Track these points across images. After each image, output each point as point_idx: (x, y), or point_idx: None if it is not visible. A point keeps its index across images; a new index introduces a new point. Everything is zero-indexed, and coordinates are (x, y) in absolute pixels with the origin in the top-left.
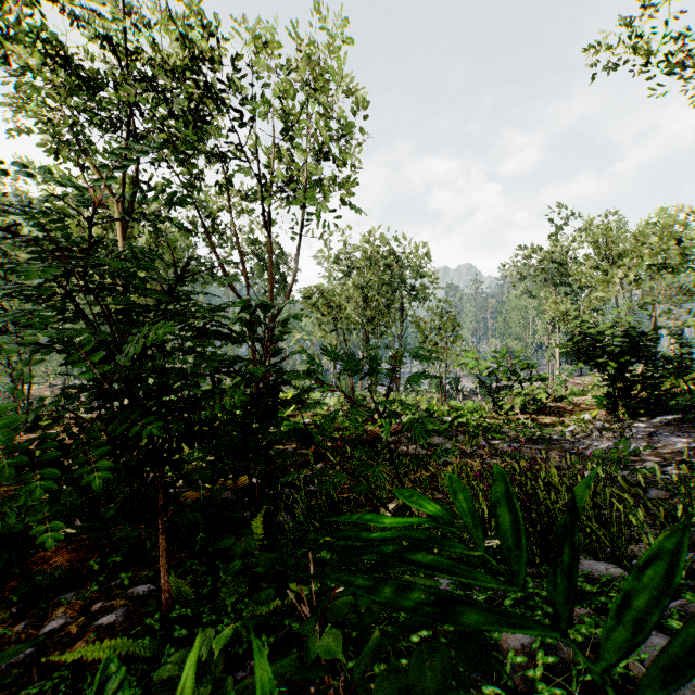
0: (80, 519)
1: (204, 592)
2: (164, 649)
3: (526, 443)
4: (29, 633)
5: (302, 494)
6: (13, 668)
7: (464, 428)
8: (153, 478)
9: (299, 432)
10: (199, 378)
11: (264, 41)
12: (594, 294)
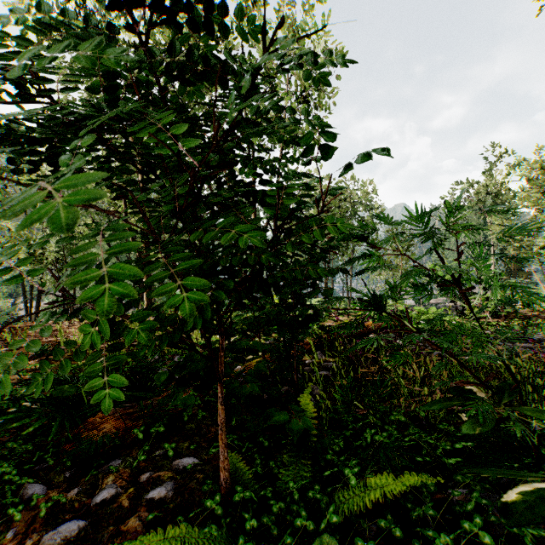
0: (122, 389)
1: (259, 472)
2: (234, 543)
3: (508, 342)
4: (81, 502)
5: (317, 377)
6: (66, 543)
7: (437, 328)
8: (203, 344)
9: (370, 294)
10: (288, 200)
11: (254, 2)
12: (543, 215)
